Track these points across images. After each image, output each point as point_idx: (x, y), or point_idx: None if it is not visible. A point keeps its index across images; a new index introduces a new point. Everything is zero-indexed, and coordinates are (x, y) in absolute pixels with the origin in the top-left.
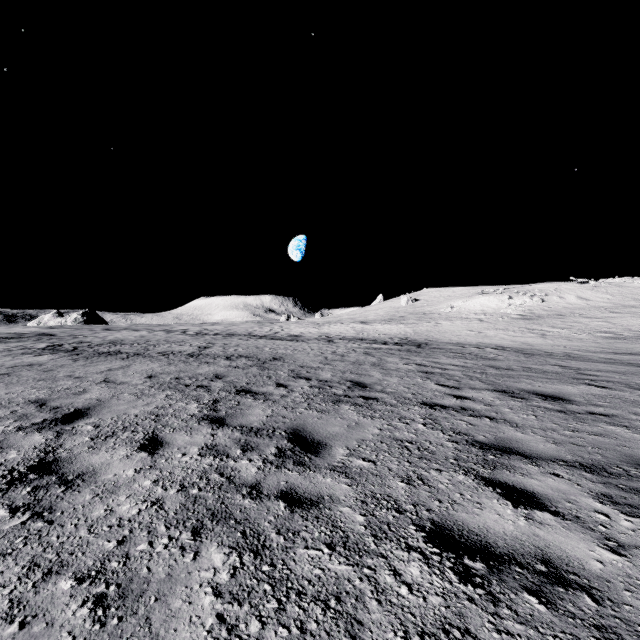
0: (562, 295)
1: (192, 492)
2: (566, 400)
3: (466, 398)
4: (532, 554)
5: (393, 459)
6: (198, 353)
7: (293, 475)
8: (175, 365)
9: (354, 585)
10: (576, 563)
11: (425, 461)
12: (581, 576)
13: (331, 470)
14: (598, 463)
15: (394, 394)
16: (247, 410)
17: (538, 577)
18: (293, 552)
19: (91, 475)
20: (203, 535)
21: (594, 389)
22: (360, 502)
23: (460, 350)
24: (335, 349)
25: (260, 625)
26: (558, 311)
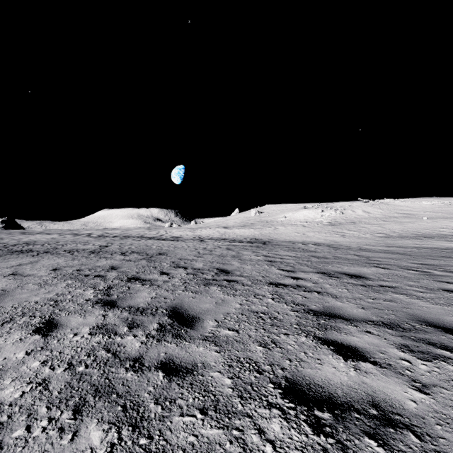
0: (354, 209)
1: (79, 370)
2: (364, 278)
3: (300, 278)
4: (364, 400)
5: (252, 327)
6: (99, 250)
7: (171, 347)
8: (78, 260)
9: (225, 449)
10: (397, 404)
11: (276, 327)
12: (403, 416)
13: (203, 340)
14: (394, 321)
15: (249, 277)
16: (135, 293)
17: (373, 421)
18: (169, 421)
19: None
20: (84, 413)
21: (380, 270)
22: (227, 366)
23: (292, 246)
24: (205, 246)
25: None
26: (352, 220)
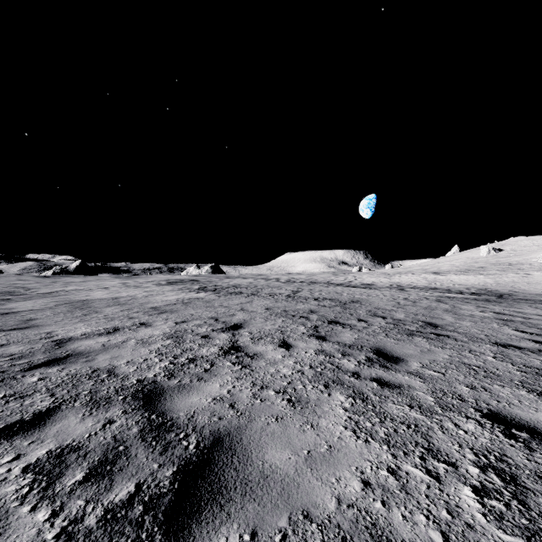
0: None
1: (318, 370)
2: None
3: None
4: None
5: (460, 374)
6: (293, 295)
7: (380, 371)
8: (280, 302)
9: (426, 423)
10: None
11: (490, 379)
12: None
13: (408, 373)
14: None
15: (466, 334)
16: (339, 333)
17: None
18: (385, 404)
19: (260, 355)
20: (330, 388)
21: None
22: (431, 391)
23: None
24: (406, 296)
25: (371, 424)
26: None
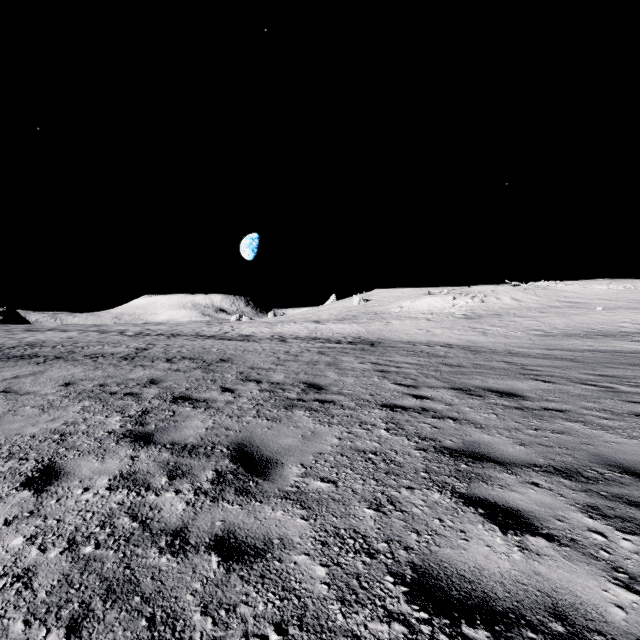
0: (499, 296)
1: (84, 551)
2: (520, 396)
3: (425, 398)
4: (541, 605)
5: (357, 477)
6: (134, 355)
7: (233, 510)
8: (103, 369)
9: None
10: (594, 613)
11: (393, 477)
12: (607, 635)
13: (283, 498)
14: (571, 466)
15: (352, 396)
16: (183, 422)
17: None
18: None
19: None
20: (85, 632)
21: (541, 384)
22: (320, 544)
23: (412, 348)
24: (288, 349)
25: None
26: (496, 311)
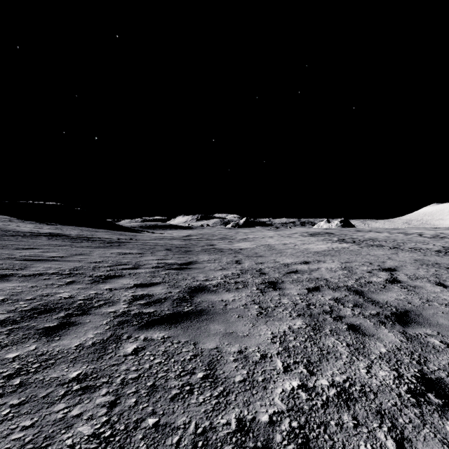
0: None
1: None
2: None
3: None
4: None
5: None
6: (444, 251)
7: None
8: (429, 256)
9: None
10: None
11: None
12: None
13: None
14: None
15: None
16: None
17: None
18: None
19: (420, 287)
20: None
21: None
22: None
23: None
24: None
25: None
26: None
